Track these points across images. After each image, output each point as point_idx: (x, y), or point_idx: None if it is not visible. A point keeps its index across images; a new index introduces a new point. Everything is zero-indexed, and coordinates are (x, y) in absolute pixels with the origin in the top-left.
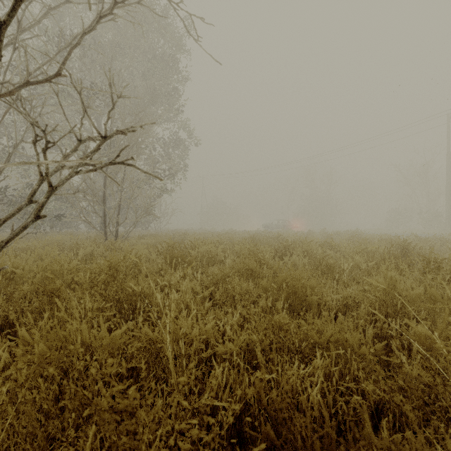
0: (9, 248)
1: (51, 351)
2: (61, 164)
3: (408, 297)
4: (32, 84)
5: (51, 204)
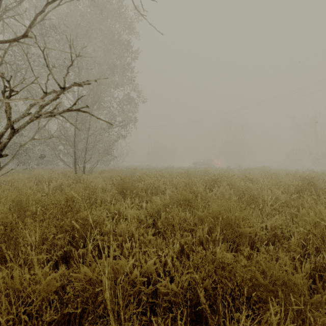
0: (1, 180)
1: None
2: (28, 111)
3: None
4: (1, 42)
5: (38, 147)
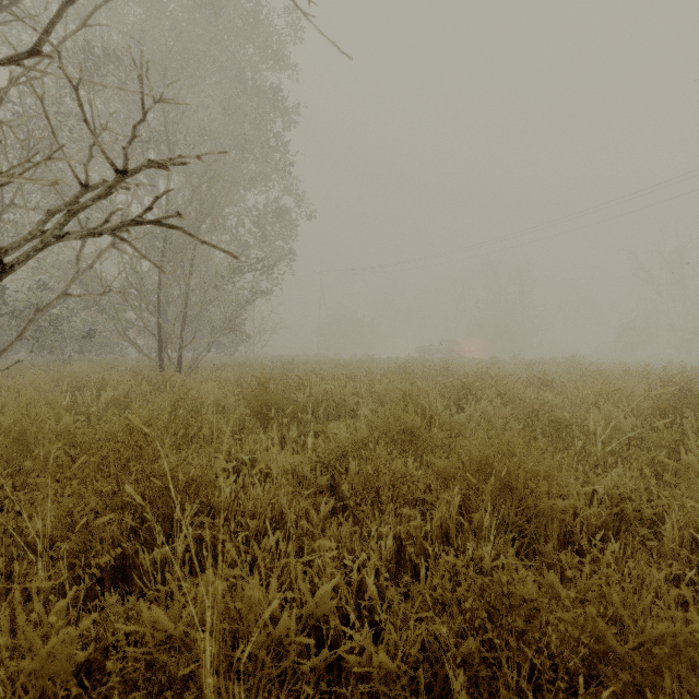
0: None
1: None
2: (42, 227)
3: None
4: None
5: (81, 316)
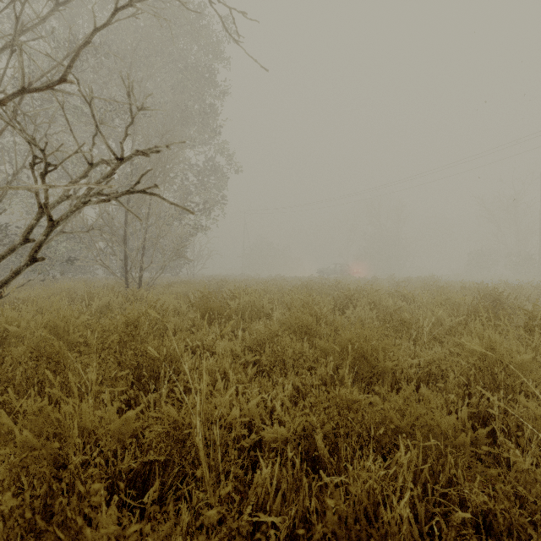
0: (9, 298)
1: (39, 441)
2: (67, 193)
3: (513, 363)
4: (28, 91)
5: (62, 245)
